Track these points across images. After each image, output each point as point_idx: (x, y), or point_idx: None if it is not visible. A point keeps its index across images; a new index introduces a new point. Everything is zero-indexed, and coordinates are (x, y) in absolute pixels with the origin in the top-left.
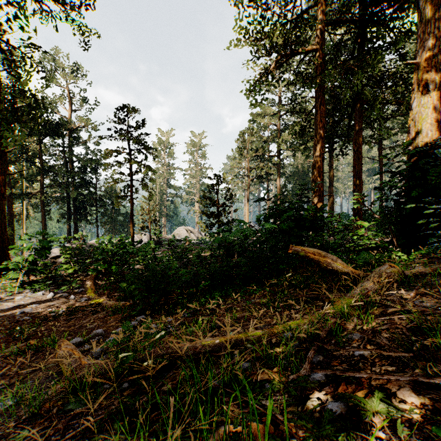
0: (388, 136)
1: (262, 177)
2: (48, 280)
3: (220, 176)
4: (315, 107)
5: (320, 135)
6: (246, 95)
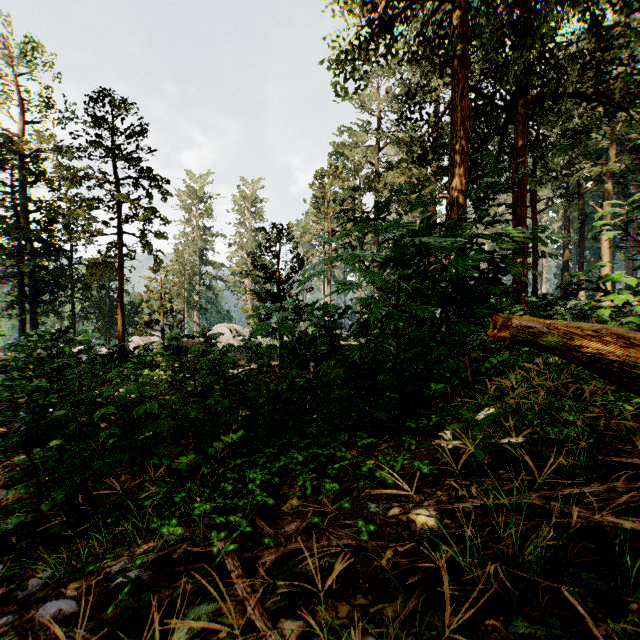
0: (548, 177)
1: (352, 245)
2: None
3: (282, 227)
4: (453, 99)
5: (461, 148)
6: (330, 67)
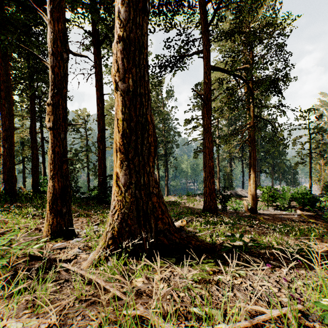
0: None
1: None
2: (282, 207)
3: None
4: None
5: None
6: None
